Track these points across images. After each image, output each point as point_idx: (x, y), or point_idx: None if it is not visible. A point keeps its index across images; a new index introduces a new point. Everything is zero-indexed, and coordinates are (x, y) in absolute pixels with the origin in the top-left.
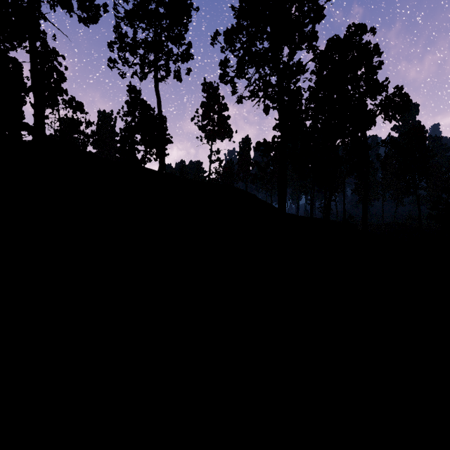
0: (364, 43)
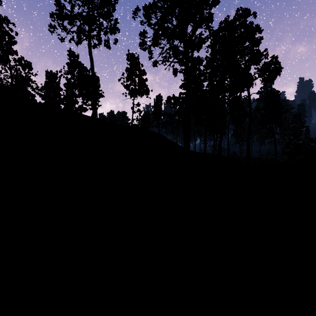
0: (248, 23)
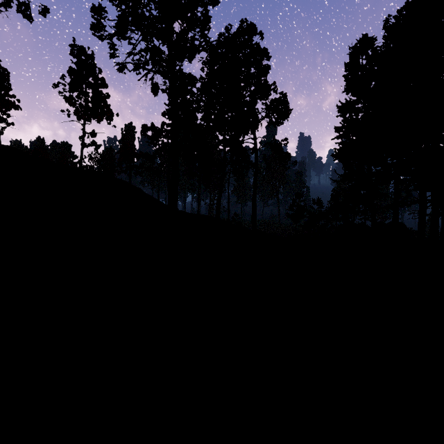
0: (255, 44)
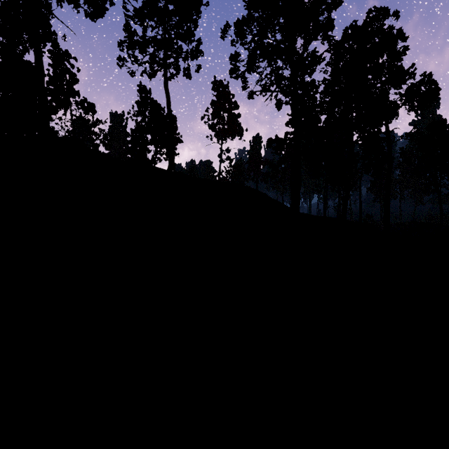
0: (386, 29)
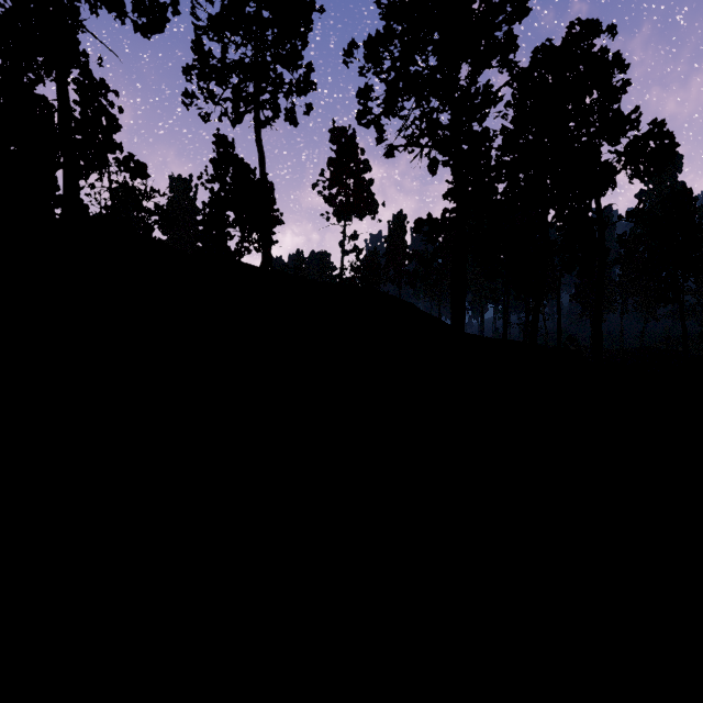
0: (597, 52)
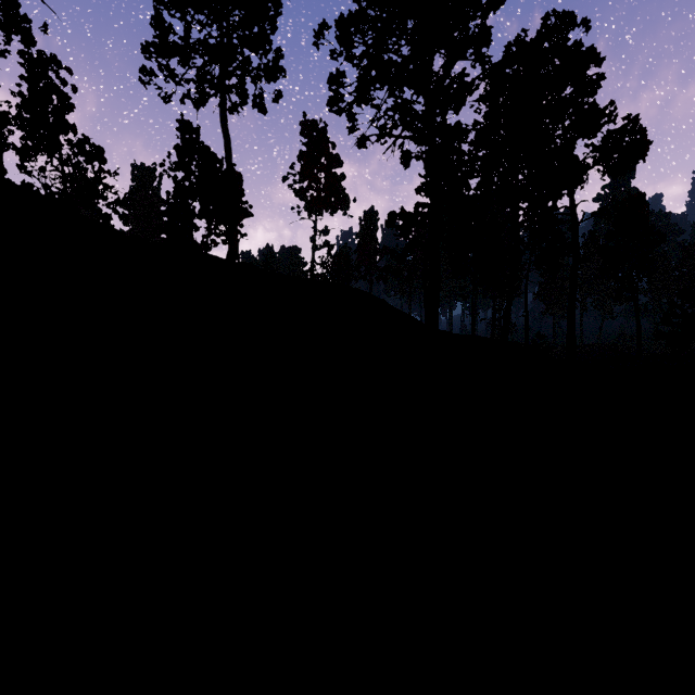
0: (571, 45)
